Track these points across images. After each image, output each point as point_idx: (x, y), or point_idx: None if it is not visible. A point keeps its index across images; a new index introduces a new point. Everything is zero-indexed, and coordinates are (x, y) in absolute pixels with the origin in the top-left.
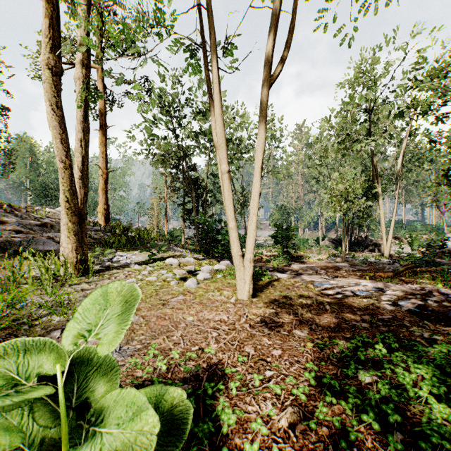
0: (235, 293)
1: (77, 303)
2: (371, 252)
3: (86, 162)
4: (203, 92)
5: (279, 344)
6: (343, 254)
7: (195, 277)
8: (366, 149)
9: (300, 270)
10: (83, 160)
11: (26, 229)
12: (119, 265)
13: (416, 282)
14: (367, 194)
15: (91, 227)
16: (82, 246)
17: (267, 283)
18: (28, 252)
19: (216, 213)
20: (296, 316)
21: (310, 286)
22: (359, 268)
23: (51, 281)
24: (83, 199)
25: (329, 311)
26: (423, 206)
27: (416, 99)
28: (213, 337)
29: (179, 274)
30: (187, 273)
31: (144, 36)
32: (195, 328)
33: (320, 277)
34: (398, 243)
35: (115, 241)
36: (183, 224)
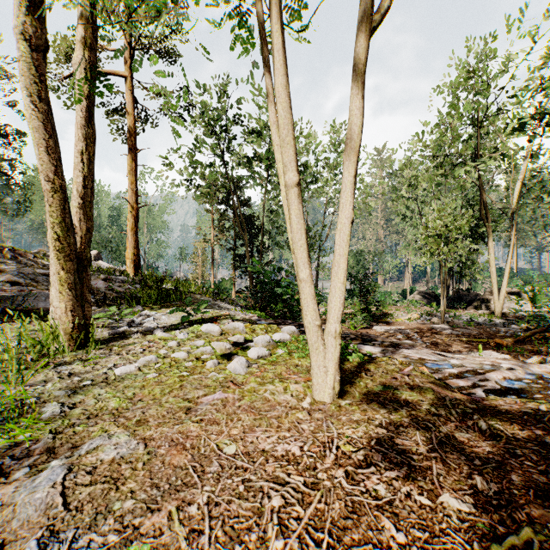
0: (308, 387)
1: (49, 403)
2: (477, 310)
3: (90, 184)
4: (258, 106)
5: (423, 545)
6: (442, 312)
7: (245, 354)
8: (473, 174)
9: (385, 333)
10: (85, 181)
11: (26, 280)
12: (140, 330)
13: (548, 352)
14: (472, 234)
15: (116, 278)
16: (82, 306)
17: (358, 367)
18: (23, 311)
19: (275, 259)
20: (431, 448)
21: (426, 372)
22: (465, 331)
23: (14, 364)
24: (85, 236)
25: (488, 433)
26: (541, 250)
27: (539, 108)
28: (274, 510)
29: (220, 349)
30: (233, 348)
31: (171, 1)
32: (238, 479)
33: (433, 352)
34: (514, 298)
35: (144, 295)
36: (234, 273)
